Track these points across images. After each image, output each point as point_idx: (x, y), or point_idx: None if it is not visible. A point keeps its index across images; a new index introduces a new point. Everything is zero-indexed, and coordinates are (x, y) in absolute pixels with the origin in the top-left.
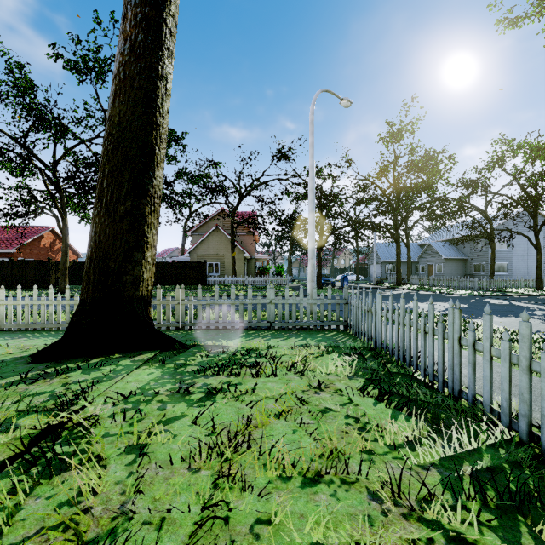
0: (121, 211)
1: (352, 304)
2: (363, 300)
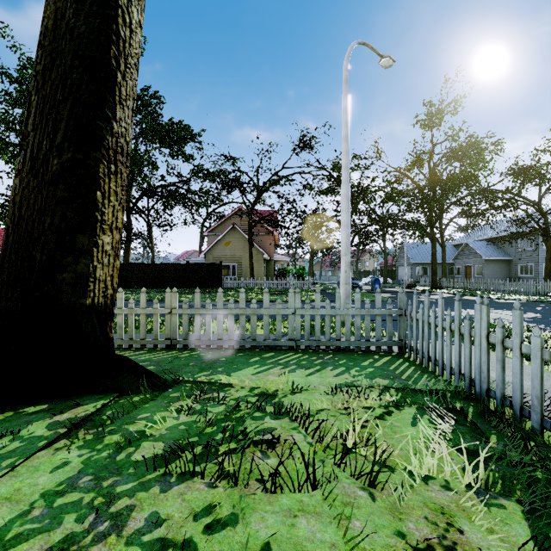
0: (53, 167)
1: (414, 317)
2: (439, 312)
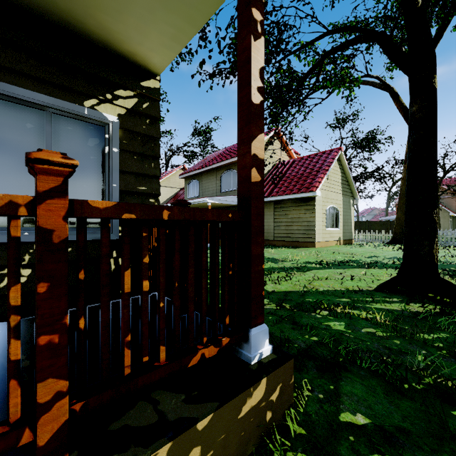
0: None
1: None
2: None
